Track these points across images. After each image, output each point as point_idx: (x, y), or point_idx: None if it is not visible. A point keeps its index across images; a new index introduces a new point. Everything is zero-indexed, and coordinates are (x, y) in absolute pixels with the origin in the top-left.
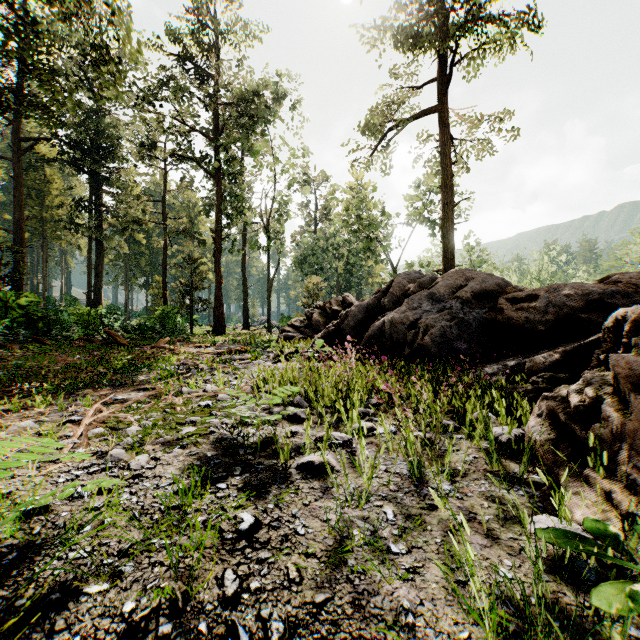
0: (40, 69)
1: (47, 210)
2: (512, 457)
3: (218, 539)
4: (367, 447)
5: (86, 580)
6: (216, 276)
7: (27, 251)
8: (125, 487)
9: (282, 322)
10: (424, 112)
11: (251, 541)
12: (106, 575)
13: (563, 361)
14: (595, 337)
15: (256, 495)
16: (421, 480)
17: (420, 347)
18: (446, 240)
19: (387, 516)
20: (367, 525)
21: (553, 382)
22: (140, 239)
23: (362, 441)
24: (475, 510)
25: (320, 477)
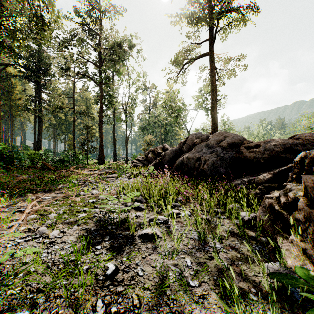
0: (7, 27)
1: (13, 101)
2: (250, 228)
3: (94, 280)
4: (176, 224)
5: (16, 308)
6: (100, 135)
7: (3, 122)
8: (45, 249)
9: (133, 158)
10: (203, 55)
11: (113, 280)
12: (28, 305)
13: (273, 178)
14: (289, 166)
15: (117, 252)
16: (204, 242)
17: (202, 171)
18: (214, 118)
19: (187, 263)
20: (177, 269)
21: (269, 189)
22: (61, 116)
23: (173, 222)
24: (234, 259)
25: (151, 241)
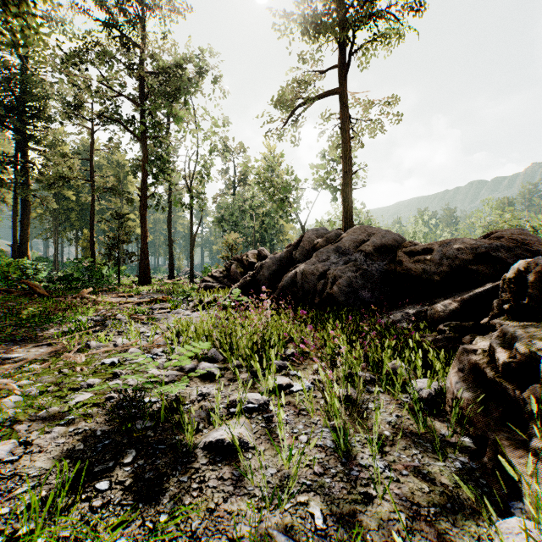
0: None
1: None
2: (433, 413)
3: None
4: (285, 409)
5: None
6: (142, 231)
7: None
8: None
9: (204, 273)
10: (328, 92)
11: None
12: None
13: (461, 309)
14: (487, 287)
15: (147, 498)
16: (348, 455)
17: (329, 296)
18: (346, 203)
19: (315, 521)
20: None
21: (459, 330)
22: (69, 195)
23: (281, 413)
24: (417, 499)
25: (231, 459)
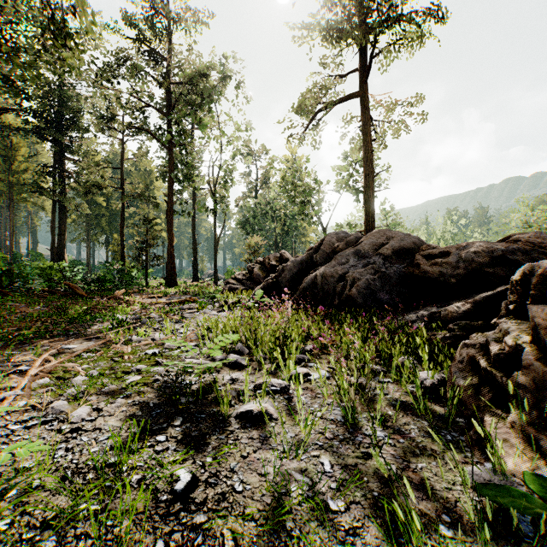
0: (0, 41)
1: (14, 174)
2: (436, 400)
3: (152, 501)
4: (303, 393)
5: None
6: (168, 235)
7: None
8: (62, 442)
9: (227, 275)
10: (349, 95)
11: (186, 502)
12: None
13: (474, 310)
14: (501, 289)
15: (195, 447)
16: (355, 426)
17: (348, 297)
18: (368, 205)
19: (324, 467)
20: (305, 478)
21: (468, 329)
22: (101, 202)
23: (299, 390)
24: (408, 458)
25: (259, 426)
